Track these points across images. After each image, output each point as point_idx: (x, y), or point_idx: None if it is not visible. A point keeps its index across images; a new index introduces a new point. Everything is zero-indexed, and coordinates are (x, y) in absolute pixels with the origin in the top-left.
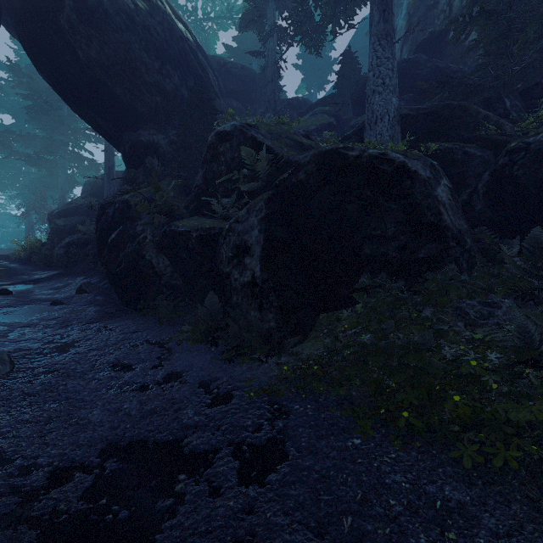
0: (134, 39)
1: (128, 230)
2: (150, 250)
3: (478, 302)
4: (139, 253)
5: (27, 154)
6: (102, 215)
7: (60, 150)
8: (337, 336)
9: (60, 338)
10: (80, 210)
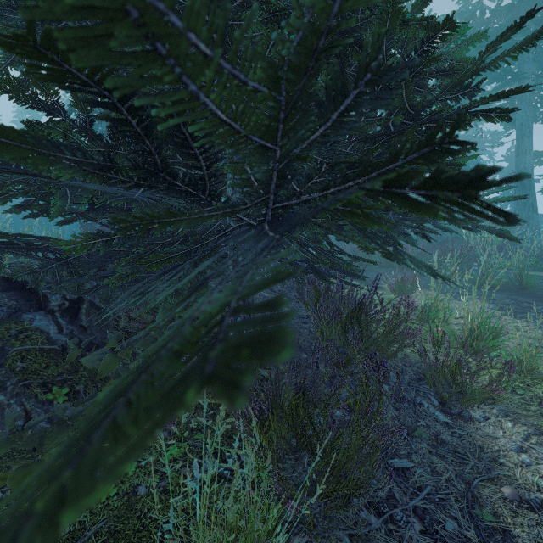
0: None
1: None
2: None
3: None
4: None
5: None
6: None
7: None
8: None
9: None
10: None
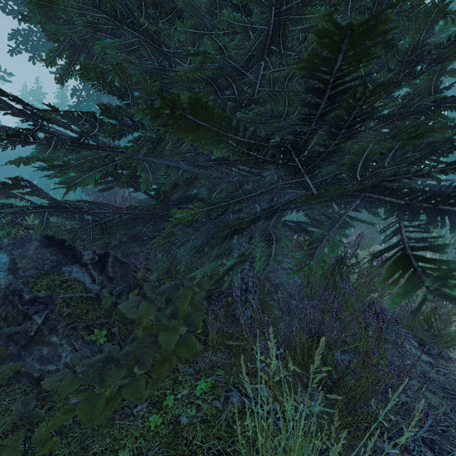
0: None
1: None
2: None
3: None
4: None
5: None
6: None
7: None
8: None
9: None
10: None
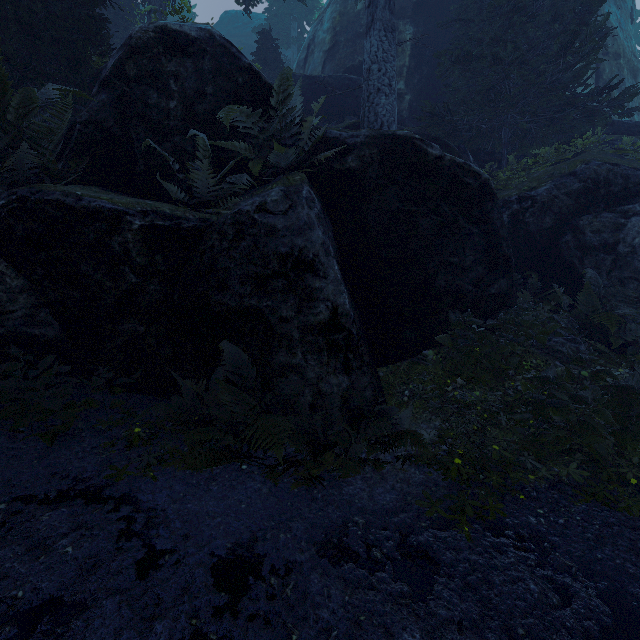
0: None
1: None
2: None
3: (563, 339)
4: None
5: None
6: None
7: None
8: (443, 396)
9: None
10: None
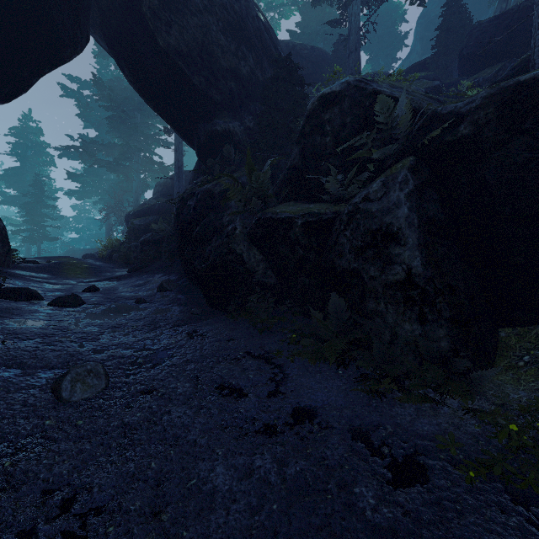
0: (211, 20)
1: (213, 222)
2: (240, 243)
3: None
4: (228, 246)
5: (108, 162)
6: (183, 207)
7: (134, 156)
8: None
9: (151, 344)
10: (152, 210)
